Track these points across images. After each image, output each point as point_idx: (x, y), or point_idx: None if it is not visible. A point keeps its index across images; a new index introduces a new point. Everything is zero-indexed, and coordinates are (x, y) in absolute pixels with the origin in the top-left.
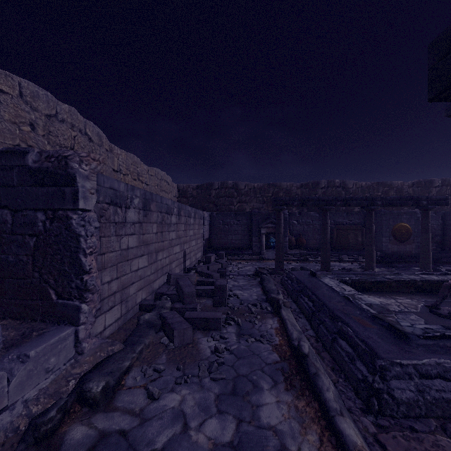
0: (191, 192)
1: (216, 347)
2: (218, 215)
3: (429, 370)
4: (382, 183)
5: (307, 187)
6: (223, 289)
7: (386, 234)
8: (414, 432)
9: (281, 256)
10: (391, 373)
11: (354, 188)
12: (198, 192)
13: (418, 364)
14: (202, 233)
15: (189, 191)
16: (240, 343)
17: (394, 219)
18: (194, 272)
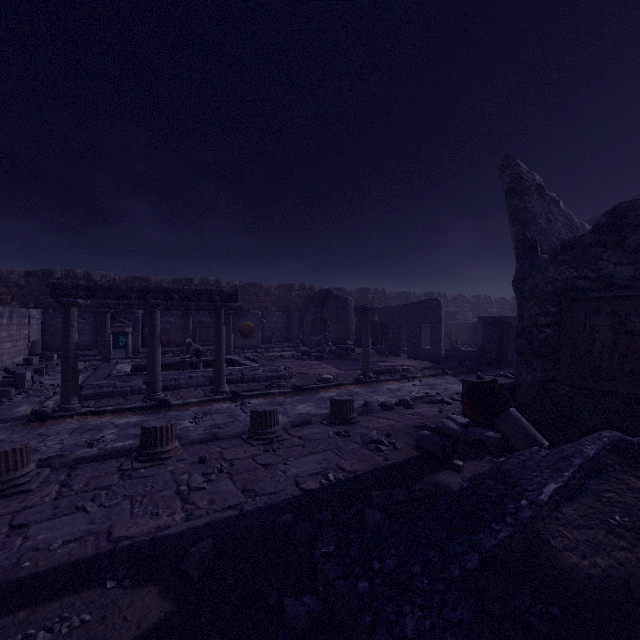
0: (16, 279)
1: (0, 399)
2: (55, 312)
3: (104, 385)
4: (254, 284)
5: (180, 284)
6: (23, 376)
7: (235, 331)
8: (82, 402)
9: (107, 352)
10: (86, 388)
11: (228, 287)
12: (28, 280)
13: (99, 384)
14: (27, 334)
15: (13, 278)
16: (23, 399)
17: (241, 319)
18: (5, 373)
